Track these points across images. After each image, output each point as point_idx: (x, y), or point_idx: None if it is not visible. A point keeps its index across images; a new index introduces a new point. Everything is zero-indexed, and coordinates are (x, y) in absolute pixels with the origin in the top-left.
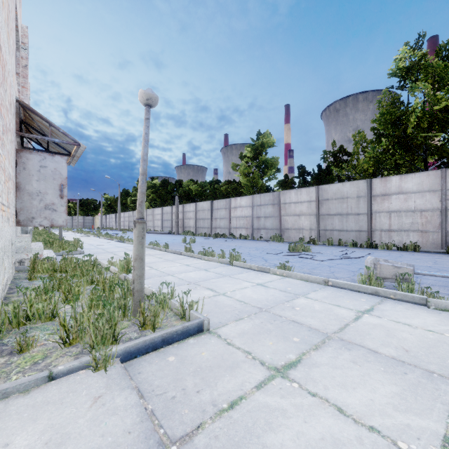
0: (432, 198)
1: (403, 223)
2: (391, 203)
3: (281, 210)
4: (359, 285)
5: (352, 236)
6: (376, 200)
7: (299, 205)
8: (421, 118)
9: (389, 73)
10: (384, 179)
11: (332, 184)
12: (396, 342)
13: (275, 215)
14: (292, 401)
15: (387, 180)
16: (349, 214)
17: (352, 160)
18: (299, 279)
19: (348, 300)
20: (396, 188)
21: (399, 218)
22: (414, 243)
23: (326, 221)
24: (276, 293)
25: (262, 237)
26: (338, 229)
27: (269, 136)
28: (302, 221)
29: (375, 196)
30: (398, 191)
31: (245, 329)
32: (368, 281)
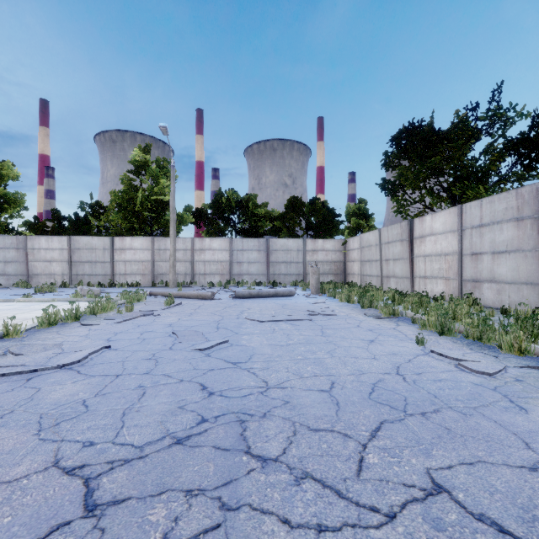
0: (148, 254)
1: (133, 269)
2: (126, 255)
3: (29, 255)
4: (70, 298)
5: (100, 279)
6: (117, 253)
7: (50, 252)
8: (144, 202)
9: (129, 161)
10: (122, 238)
11: (83, 237)
12: (68, 307)
13: (20, 260)
14: (24, 314)
15: (124, 239)
16: (97, 262)
17: (108, 215)
18: (37, 302)
19: (61, 303)
20: (129, 245)
21: (131, 266)
22: (138, 282)
23: (78, 267)
24: (20, 306)
25: (0, 284)
26: (89, 273)
27: (11, 167)
28: (54, 267)
29: (116, 249)
30: (131, 248)
31: (3, 312)
32: (76, 296)
